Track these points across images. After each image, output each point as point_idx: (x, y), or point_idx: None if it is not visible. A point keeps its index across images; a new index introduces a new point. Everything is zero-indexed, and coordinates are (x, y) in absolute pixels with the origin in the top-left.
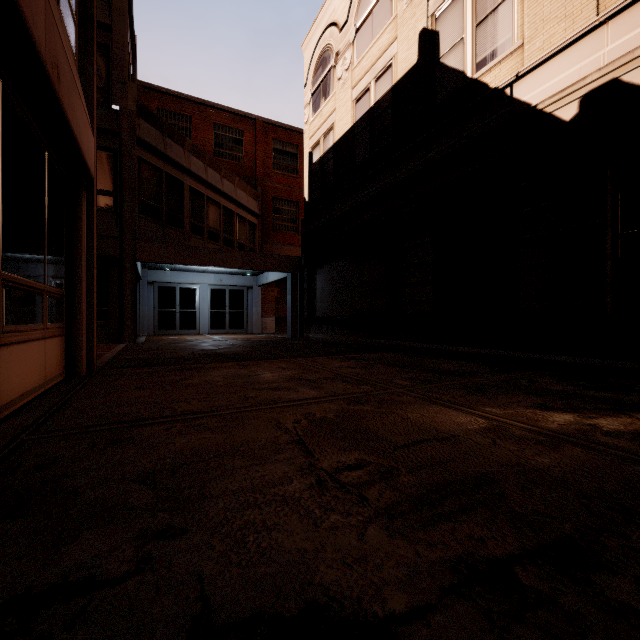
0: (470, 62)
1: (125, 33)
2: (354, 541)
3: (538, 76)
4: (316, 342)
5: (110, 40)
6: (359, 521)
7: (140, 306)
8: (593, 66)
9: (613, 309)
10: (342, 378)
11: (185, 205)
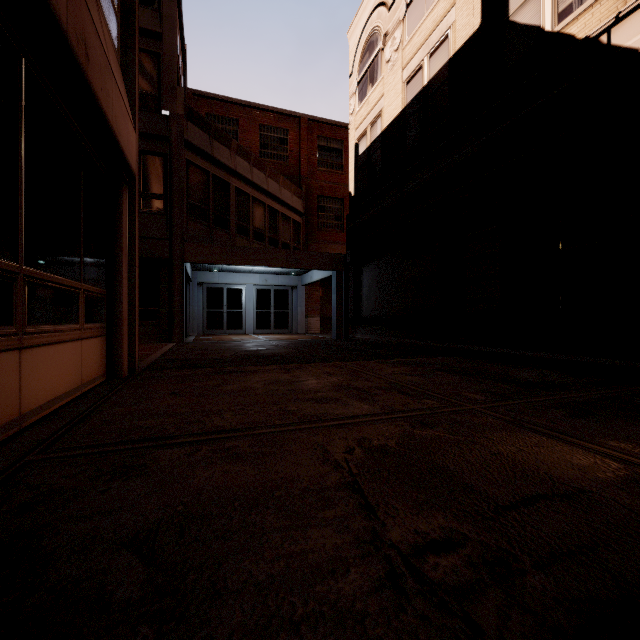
0: (549, 13)
1: (174, 39)
2: None
3: None
4: (363, 343)
5: (161, 48)
6: None
7: (190, 306)
8: None
9: None
10: (398, 388)
11: (231, 206)
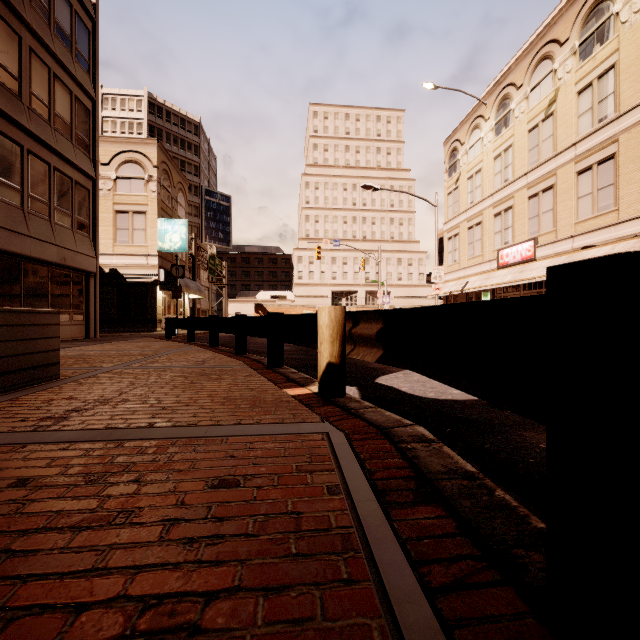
0: None
1: None
2: None
3: (100, 257)
4: None
5: None
6: None
7: None
8: (112, 263)
9: (116, 318)
10: None
11: None
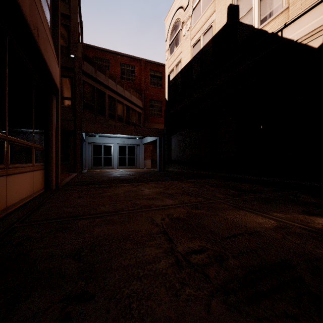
0: (257, 20)
1: (77, 19)
2: (203, 312)
3: (298, 24)
4: (172, 173)
5: (69, 23)
6: (205, 295)
7: (84, 154)
8: None
9: None
10: (187, 193)
11: (106, 104)
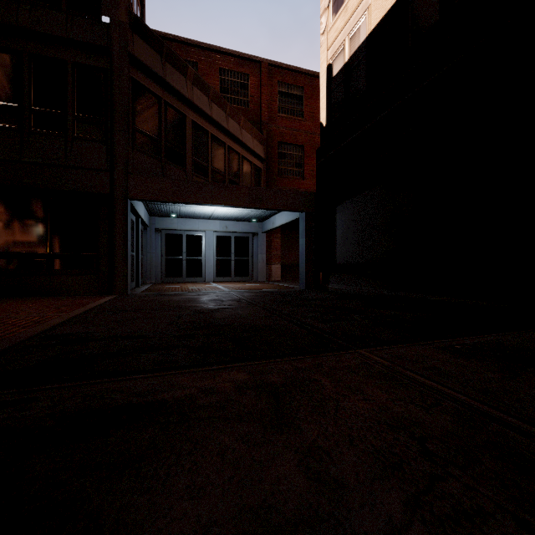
0: None
1: None
2: None
3: None
4: (345, 296)
5: None
6: None
7: (147, 253)
8: None
9: None
10: None
11: (187, 141)
